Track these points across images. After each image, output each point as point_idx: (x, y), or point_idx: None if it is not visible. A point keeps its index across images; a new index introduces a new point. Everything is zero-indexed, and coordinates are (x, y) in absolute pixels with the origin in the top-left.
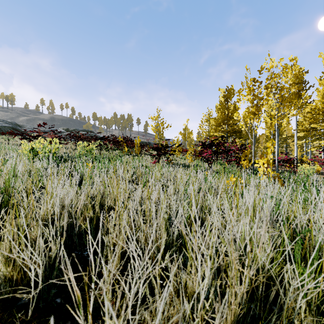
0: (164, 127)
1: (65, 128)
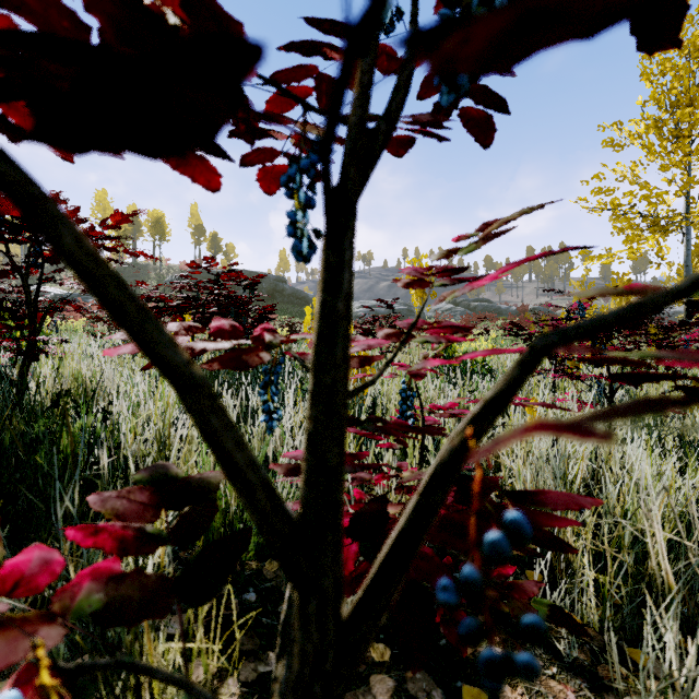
0: None
1: (451, 300)
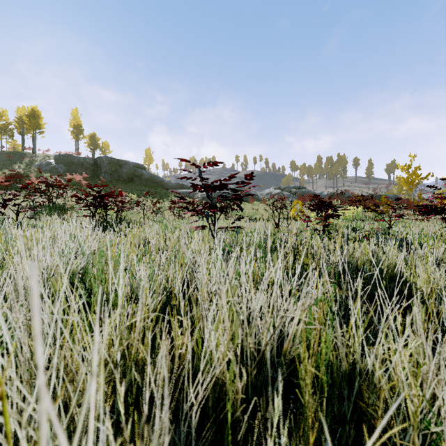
0: (421, 178)
1: (276, 187)
